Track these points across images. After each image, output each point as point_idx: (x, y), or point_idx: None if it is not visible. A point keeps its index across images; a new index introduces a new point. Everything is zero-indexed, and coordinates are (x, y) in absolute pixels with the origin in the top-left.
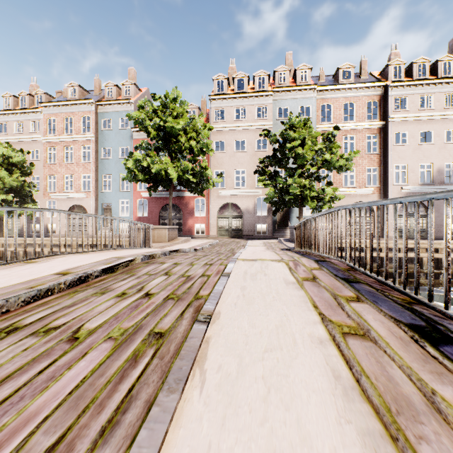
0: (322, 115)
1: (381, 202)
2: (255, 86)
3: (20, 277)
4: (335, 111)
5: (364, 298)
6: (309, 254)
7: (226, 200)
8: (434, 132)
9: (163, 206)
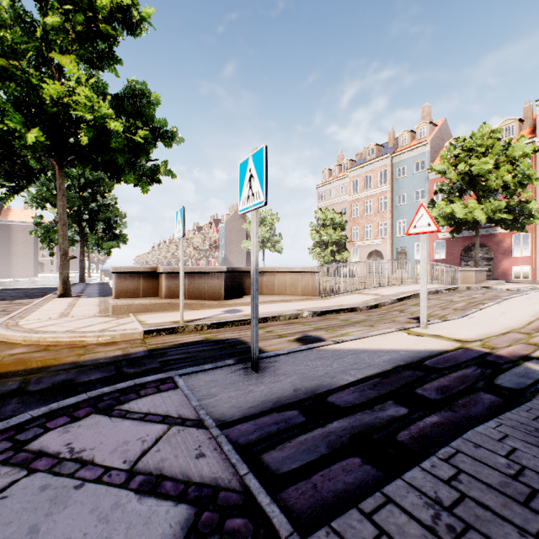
0: None
1: None
2: None
3: (409, 289)
4: None
5: None
6: None
7: None
8: None
9: (464, 246)
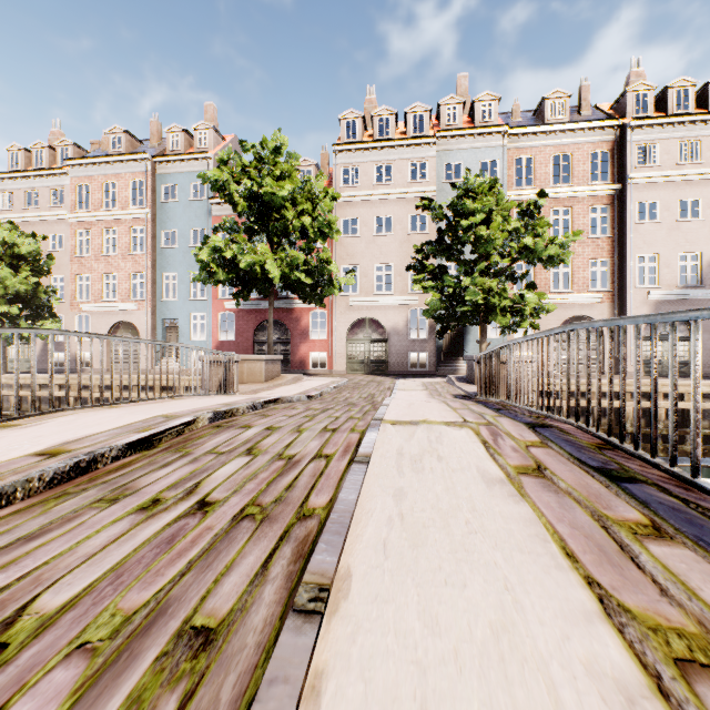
0: (516, 175)
1: (684, 314)
2: (408, 129)
3: None
4: (538, 168)
5: (671, 528)
6: (510, 409)
7: (360, 314)
8: (703, 201)
9: (259, 323)
